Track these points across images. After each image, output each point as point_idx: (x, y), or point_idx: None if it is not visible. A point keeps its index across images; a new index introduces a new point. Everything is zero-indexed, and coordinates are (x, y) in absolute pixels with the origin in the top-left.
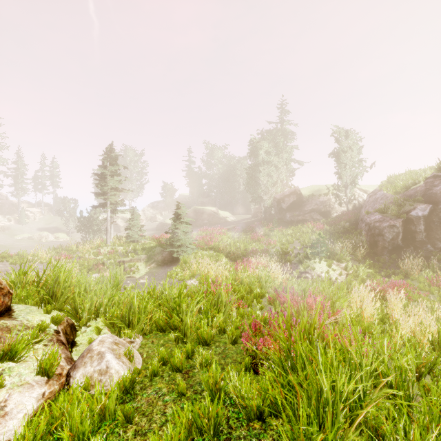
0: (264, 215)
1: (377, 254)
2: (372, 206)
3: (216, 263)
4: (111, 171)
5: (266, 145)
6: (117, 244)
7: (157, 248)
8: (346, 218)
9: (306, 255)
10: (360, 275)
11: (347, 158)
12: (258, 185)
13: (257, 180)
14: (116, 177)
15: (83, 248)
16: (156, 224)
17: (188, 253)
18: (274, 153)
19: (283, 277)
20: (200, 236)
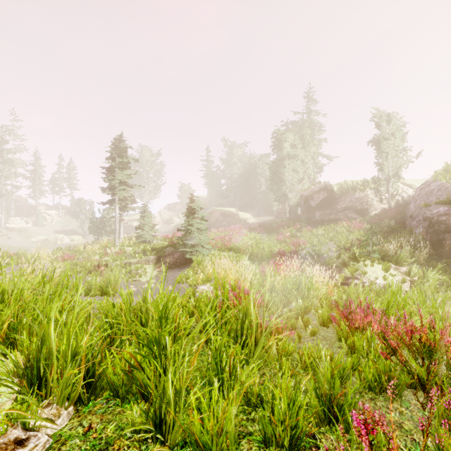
0: (290, 215)
1: (442, 256)
2: (425, 200)
3: (236, 264)
4: (119, 163)
5: (291, 137)
6: (126, 244)
7: (168, 248)
8: (390, 215)
9: (353, 256)
10: (430, 283)
11: (389, 147)
12: (283, 182)
13: (281, 177)
14: (125, 171)
15: (91, 249)
16: (173, 226)
17: (203, 253)
18: (301, 146)
19: (324, 283)
20: (218, 236)
